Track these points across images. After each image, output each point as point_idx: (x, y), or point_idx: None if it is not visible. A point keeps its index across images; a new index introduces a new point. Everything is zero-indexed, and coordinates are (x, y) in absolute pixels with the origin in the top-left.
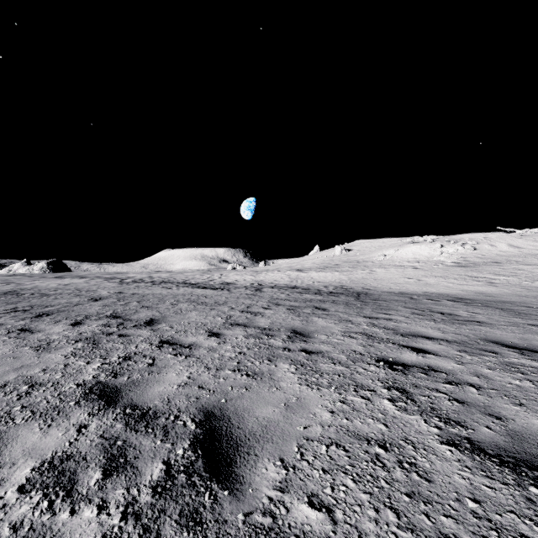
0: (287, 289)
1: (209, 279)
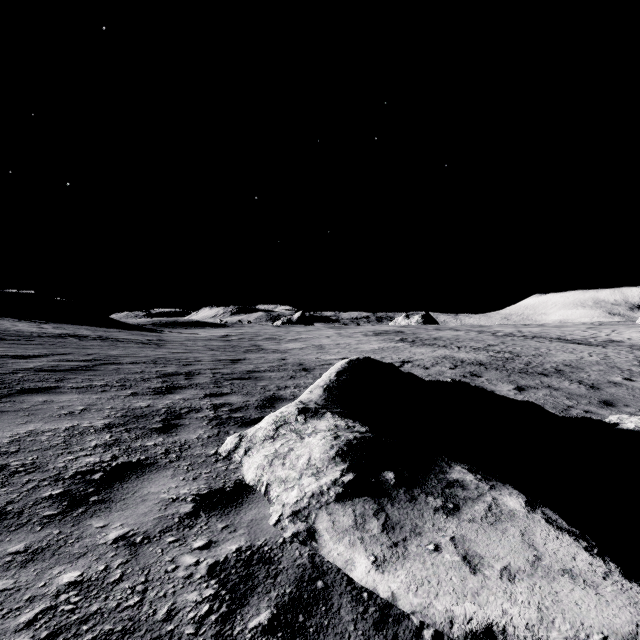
0: None
1: (591, 336)
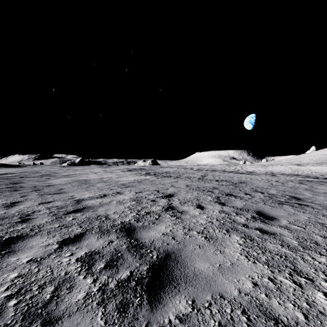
0: (293, 175)
1: (236, 169)
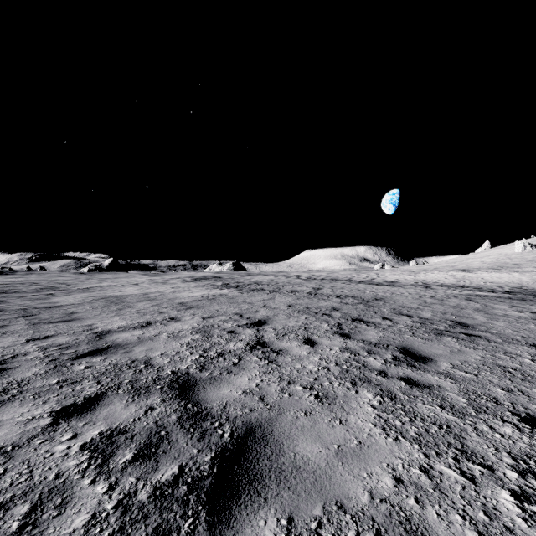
0: (457, 288)
1: (369, 278)
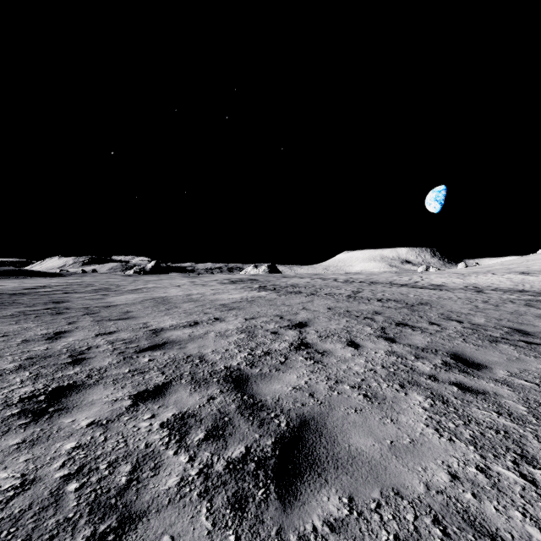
0: (514, 292)
1: (412, 281)
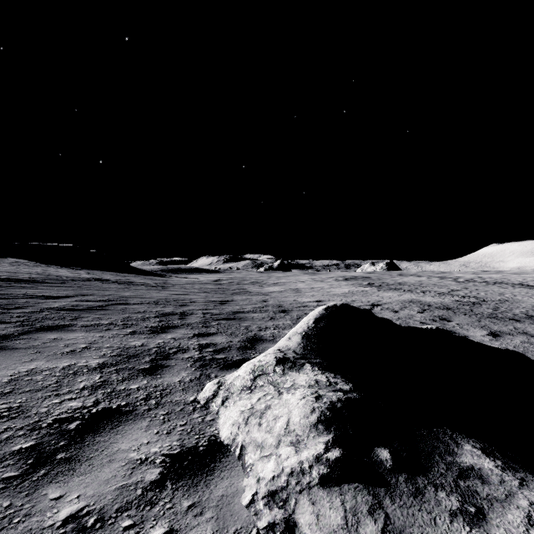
0: None
1: None
